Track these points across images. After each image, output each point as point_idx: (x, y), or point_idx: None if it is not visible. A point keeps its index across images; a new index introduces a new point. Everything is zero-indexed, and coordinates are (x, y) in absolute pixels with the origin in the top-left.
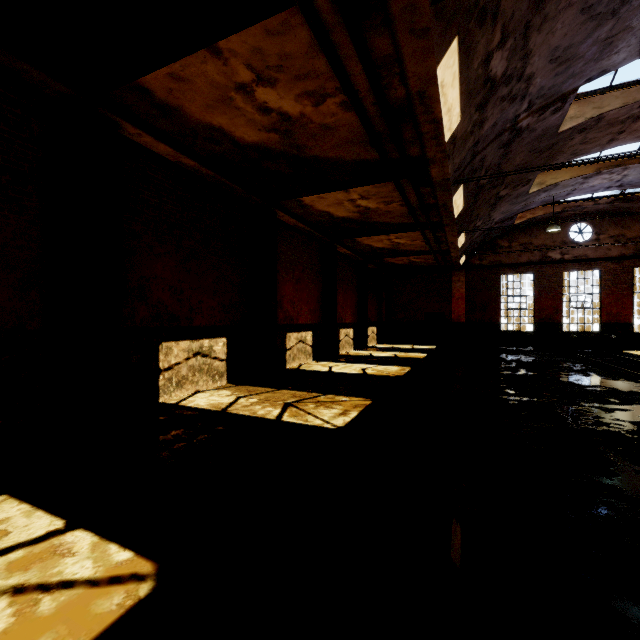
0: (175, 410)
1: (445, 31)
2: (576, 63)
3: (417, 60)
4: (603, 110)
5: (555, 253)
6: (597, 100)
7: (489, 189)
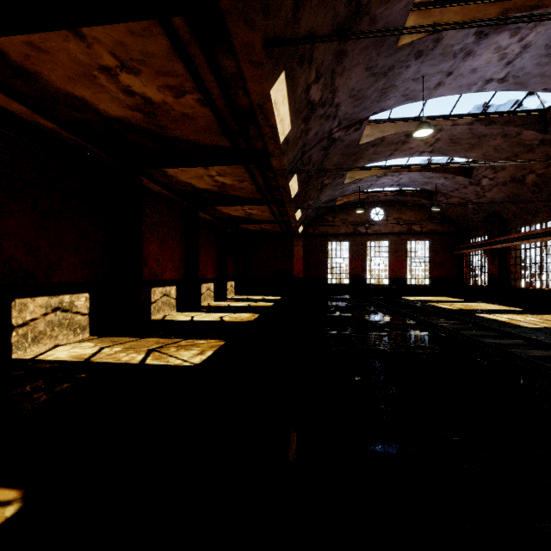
0: (32, 364)
1: (275, 66)
2: (366, 101)
3: (256, 82)
4: (385, 134)
5: (362, 228)
6: (381, 126)
7: (316, 178)
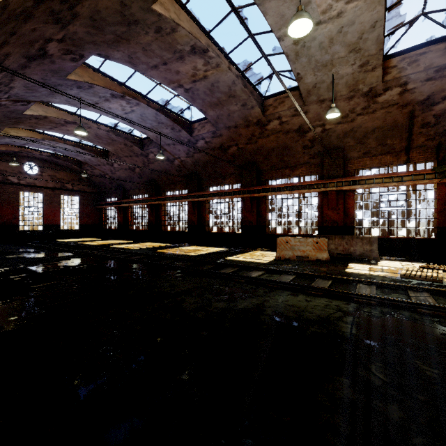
0: None
1: None
2: (37, 93)
3: None
4: (48, 114)
5: (14, 178)
6: (45, 108)
7: None
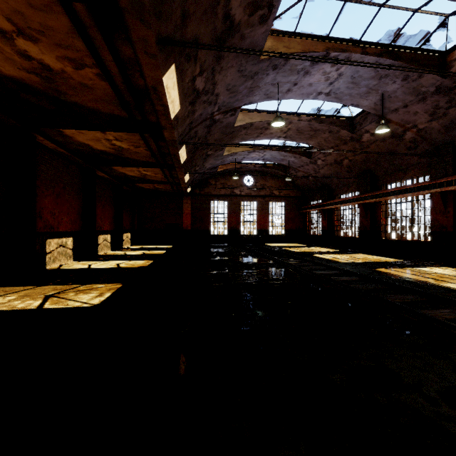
0: None
1: (167, 59)
2: (239, 94)
3: (150, 69)
4: (253, 120)
5: (237, 190)
6: (251, 114)
7: (202, 149)
